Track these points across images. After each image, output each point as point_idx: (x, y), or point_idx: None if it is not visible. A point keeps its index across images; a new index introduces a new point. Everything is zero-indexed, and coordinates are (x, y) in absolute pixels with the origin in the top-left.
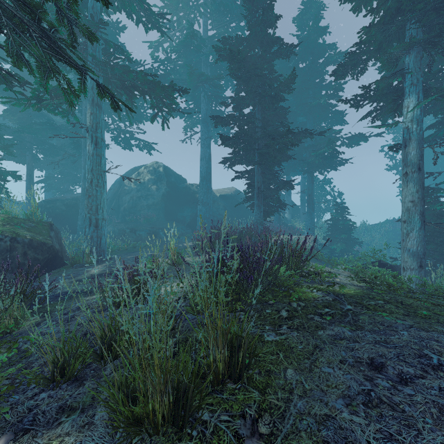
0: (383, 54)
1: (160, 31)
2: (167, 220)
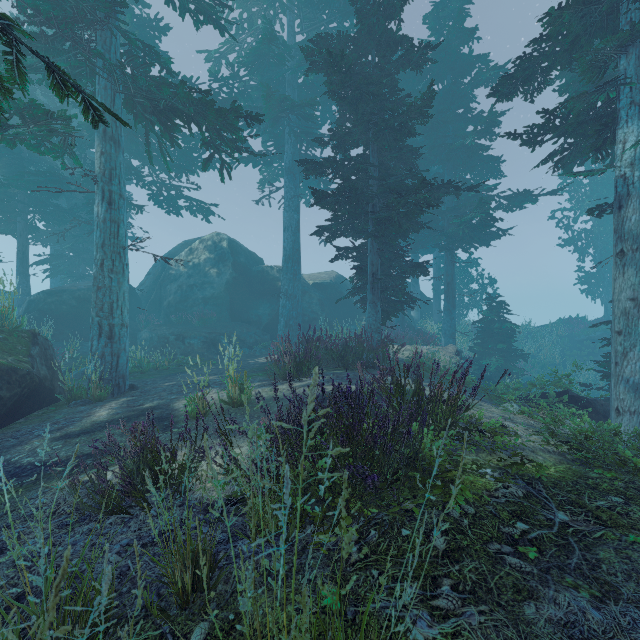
0: (585, 52)
1: (219, 27)
2: (234, 320)
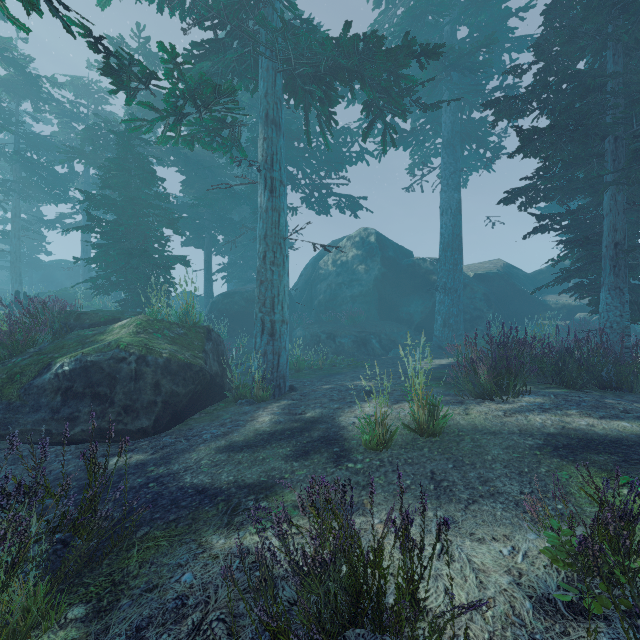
0: None
1: None
2: (382, 319)
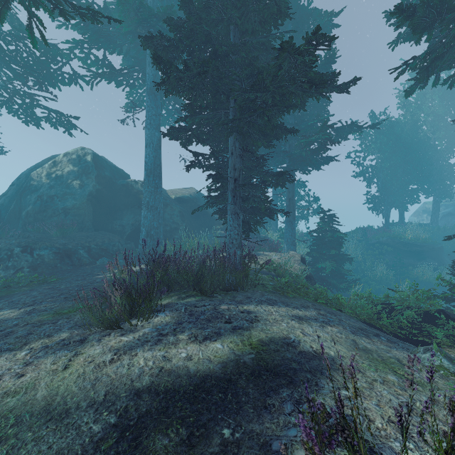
0: None
1: None
2: (97, 230)
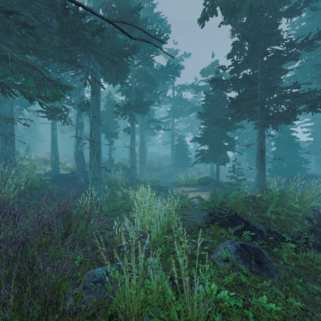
0: None
1: None
2: None
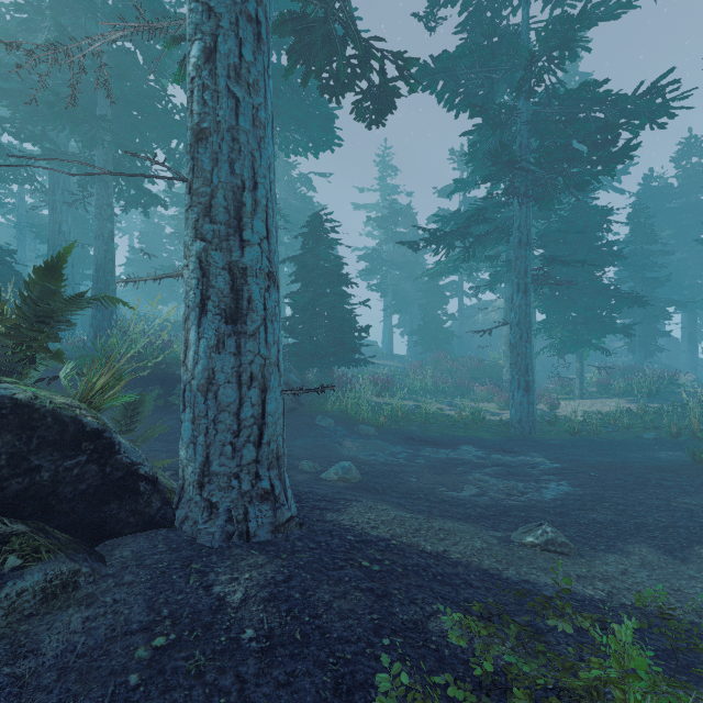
0: None
1: None
2: None
